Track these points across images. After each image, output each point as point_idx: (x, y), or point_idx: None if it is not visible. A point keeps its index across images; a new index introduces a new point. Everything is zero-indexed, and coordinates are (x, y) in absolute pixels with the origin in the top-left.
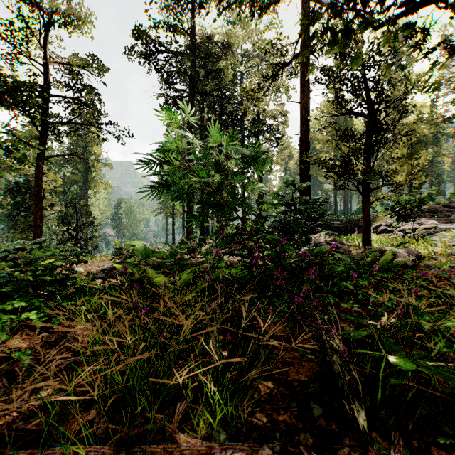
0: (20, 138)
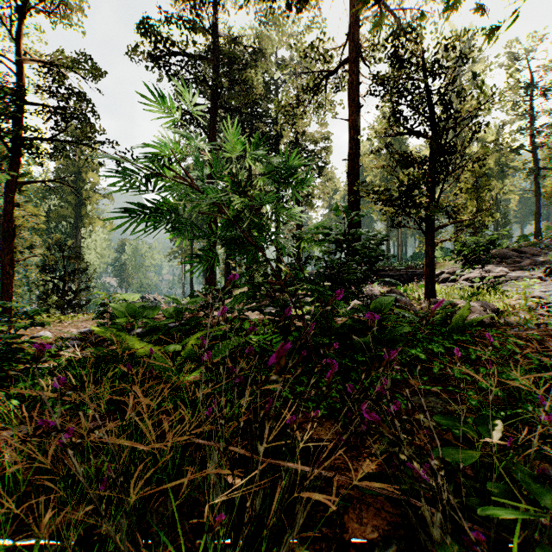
0: None
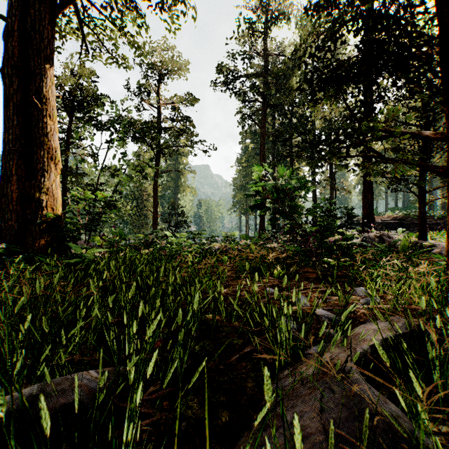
0: (146, 163)
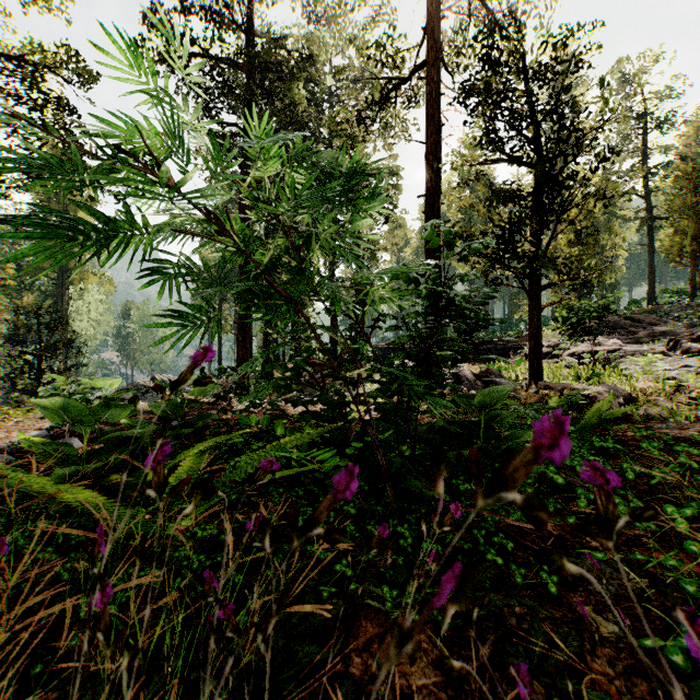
0: None
